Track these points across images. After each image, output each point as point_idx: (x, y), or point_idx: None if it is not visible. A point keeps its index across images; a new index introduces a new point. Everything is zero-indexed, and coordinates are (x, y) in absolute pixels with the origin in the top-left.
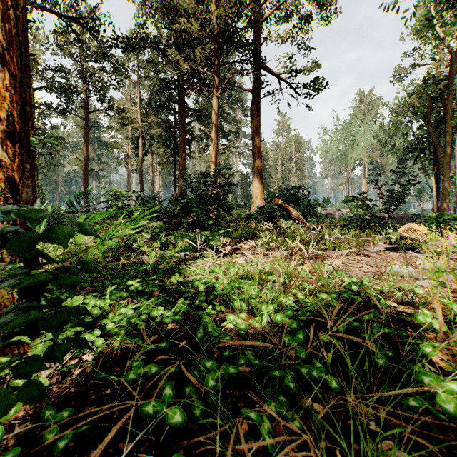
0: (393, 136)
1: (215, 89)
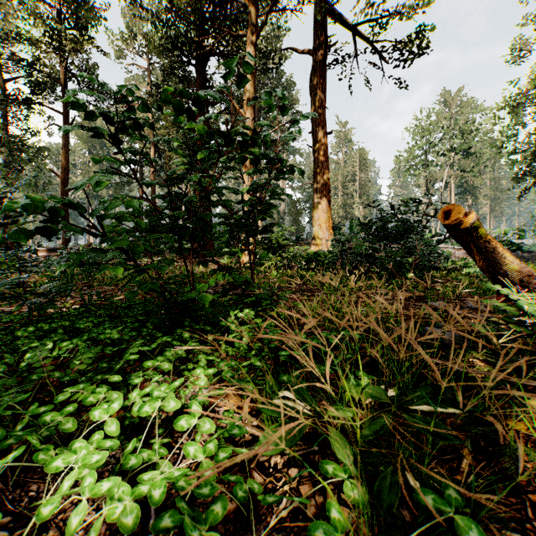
0: (513, 139)
1: (250, 29)
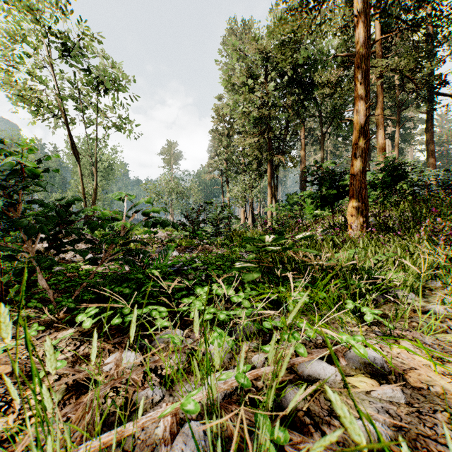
0: None
1: (397, 126)
